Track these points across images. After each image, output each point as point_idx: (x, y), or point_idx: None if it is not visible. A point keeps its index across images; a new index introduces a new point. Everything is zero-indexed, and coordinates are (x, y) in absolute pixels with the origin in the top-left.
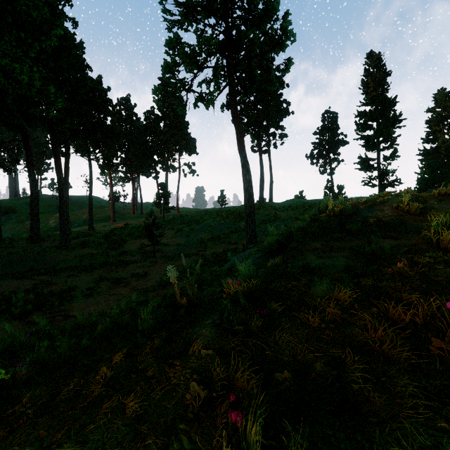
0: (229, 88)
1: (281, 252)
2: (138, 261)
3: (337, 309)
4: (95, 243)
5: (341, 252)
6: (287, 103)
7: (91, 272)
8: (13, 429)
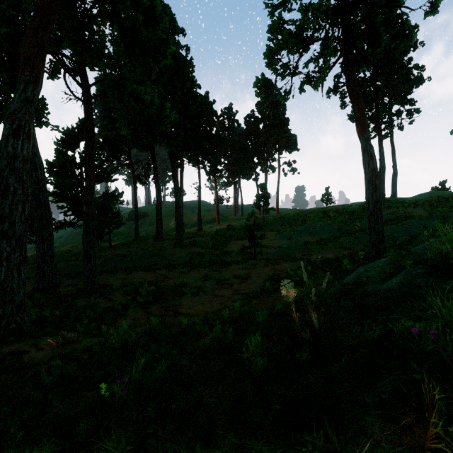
0: (344, 58)
1: None
2: (239, 263)
3: None
4: (203, 243)
5: None
6: (420, 67)
7: (198, 270)
8: None
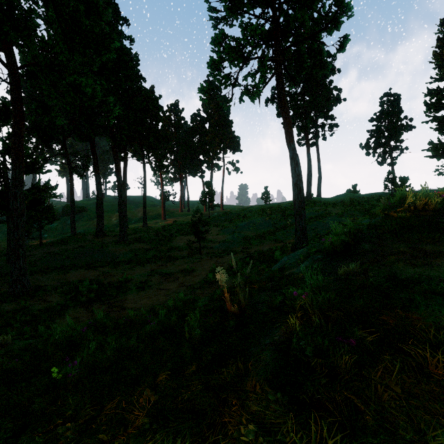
0: (276, 77)
1: (348, 255)
2: (185, 257)
3: None
4: (148, 239)
5: (442, 259)
6: (338, 89)
7: (144, 266)
8: None
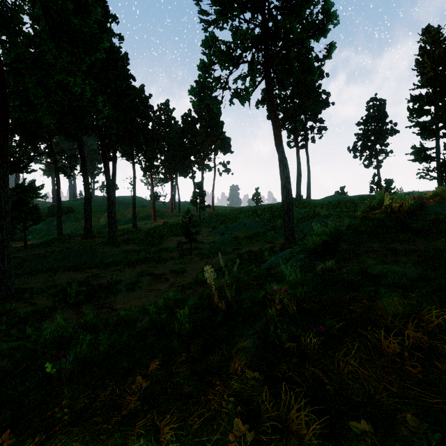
0: (265, 81)
1: (329, 254)
2: (175, 258)
3: (420, 332)
4: (138, 240)
5: (409, 256)
6: (327, 93)
7: (133, 267)
8: (50, 435)
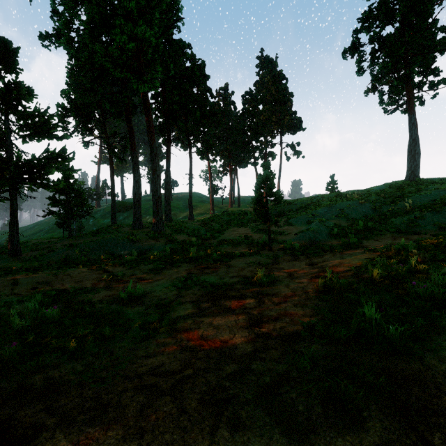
0: None
1: None
2: (246, 254)
3: None
4: (191, 229)
5: None
6: None
7: (177, 266)
8: None
